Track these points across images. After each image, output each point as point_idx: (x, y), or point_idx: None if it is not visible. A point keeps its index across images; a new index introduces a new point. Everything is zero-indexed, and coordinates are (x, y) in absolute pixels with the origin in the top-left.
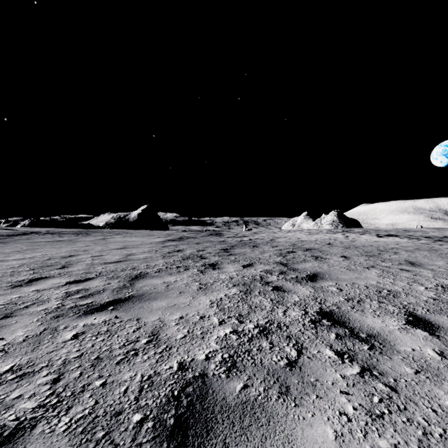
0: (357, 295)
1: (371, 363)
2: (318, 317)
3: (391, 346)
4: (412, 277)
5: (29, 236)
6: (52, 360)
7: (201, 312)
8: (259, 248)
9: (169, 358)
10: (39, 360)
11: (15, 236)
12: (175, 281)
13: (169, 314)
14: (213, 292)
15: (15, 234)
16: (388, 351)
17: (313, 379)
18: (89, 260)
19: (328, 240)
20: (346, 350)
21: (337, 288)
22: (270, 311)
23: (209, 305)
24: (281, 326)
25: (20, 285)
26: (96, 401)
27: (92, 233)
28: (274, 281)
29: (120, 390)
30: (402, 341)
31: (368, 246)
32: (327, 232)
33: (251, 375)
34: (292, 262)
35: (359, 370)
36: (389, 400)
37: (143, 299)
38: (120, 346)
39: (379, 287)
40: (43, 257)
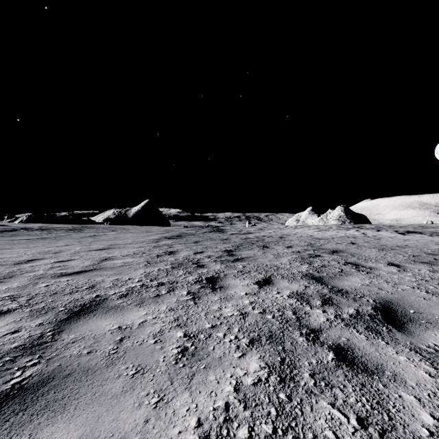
0: None
1: None
2: None
3: None
4: None
5: (16, 232)
6: None
7: None
8: (270, 249)
9: None
10: None
11: (0, 233)
12: (141, 323)
13: None
14: (209, 370)
15: (3, 230)
16: None
17: None
18: (43, 269)
19: (347, 238)
20: None
21: None
22: None
23: None
24: None
25: None
26: None
27: (86, 229)
28: (323, 325)
29: None
30: None
31: (406, 247)
32: (338, 228)
33: None
34: (328, 276)
35: None
36: None
37: (29, 411)
38: None
39: None
40: None
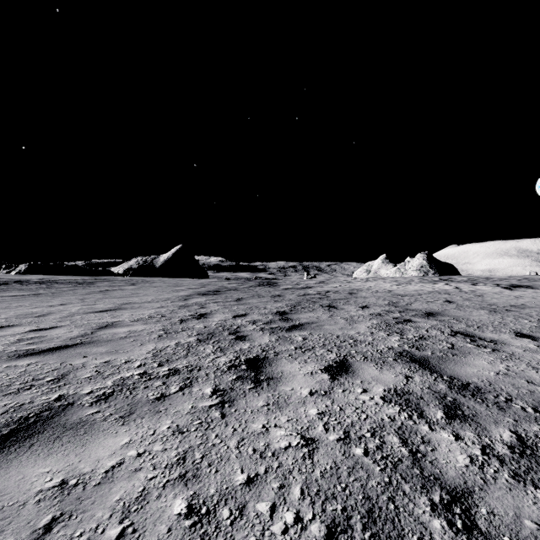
0: None
1: None
2: None
3: None
4: None
5: (5, 286)
6: None
7: None
8: (339, 310)
9: None
10: None
11: None
12: (111, 469)
13: None
14: None
15: None
16: None
17: None
18: (5, 343)
19: (439, 294)
20: None
21: None
22: None
23: None
24: None
25: None
26: None
27: (98, 282)
28: (470, 478)
29: None
30: None
31: (524, 307)
32: (421, 280)
33: None
34: (435, 356)
35: None
36: None
37: None
38: None
39: None
40: None
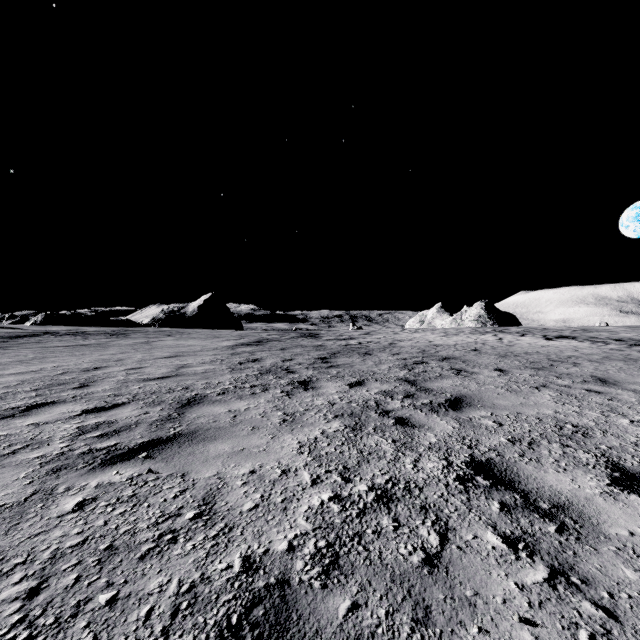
0: (526, 434)
1: (565, 560)
2: (468, 472)
3: (594, 525)
4: (607, 403)
5: (41, 338)
6: (34, 550)
7: (284, 462)
8: (373, 356)
9: (228, 549)
10: (13, 550)
11: (21, 339)
12: (246, 408)
13: (233, 466)
14: (304, 427)
15: (21, 335)
16: (589, 535)
17: (469, 592)
18: (121, 375)
19: (474, 344)
20: (519, 533)
21: (495, 422)
22: (392, 461)
23: (297, 450)
24: (411, 488)
25: (12, 416)
26: (95, 636)
27: (131, 334)
28: (396, 409)
29: (138, 614)
30: (610, 517)
31: (533, 354)
32: (472, 331)
33: (364, 583)
34: (422, 379)
35: (546, 574)
36: (607, 637)
37: (195, 440)
38: (150, 524)
39: (558, 419)
40: (54, 370)
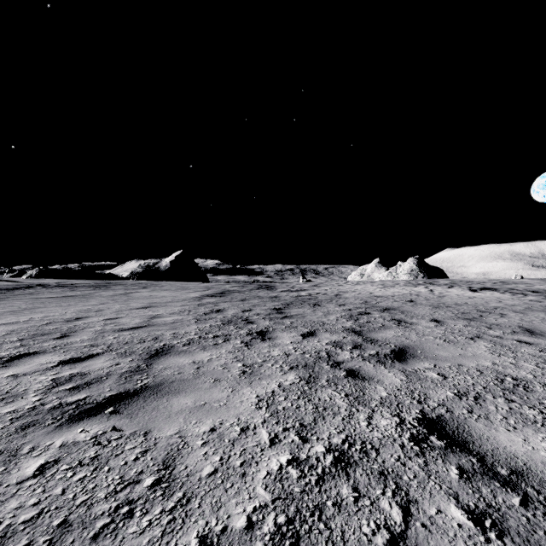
0: (470, 387)
1: (537, 543)
2: (421, 430)
3: None
4: (539, 354)
5: (34, 290)
6: None
7: (243, 419)
8: (322, 307)
9: (185, 525)
10: None
11: (16, 291)
12: (209, 359)
13: (194, 423)
14: (262, 380)
15: (17, 287)
16: None
17: None
18: (99, 326)
19: (409, 295)
20: (484, 507)
21: (439, 374)
22: (347, 418)
23: (256, 405)
24: (368, 449)
25: None
26: None
27: (112, 286)
28: (346, 360)
29: None
30: None
31: (463, 305)
32: (406, 284)
33: None
34: (367, 329)
35: None
36: None
37: (159, 393)
38: (108, 493)
39: (497, 372)
40: (41, 320)
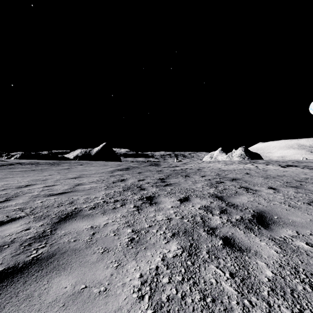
0: None
1: None
2: None
3: None
4: None
5: (13, 166)
6: None
7: None
8: (190, 177)
9: None
10: None
11: (2, 166)
12: (105, 224)
13: None
14: (147, 250)
15: (4, 164)
16: None
17: None
18: (37, 191)
19: (244, 170)
20: None
21: (307, 244)
22: None
23: (138, 291)
24: None
25: None
26: None
27: (62, 163)
28: (219, 225)
29: None
30: None
31: (283, 176)
32: (239, 162)
33: None
34: (226, 195)
35: None
36: None
37: (45, 270)
38: None
39: None
40: (1, 187)
